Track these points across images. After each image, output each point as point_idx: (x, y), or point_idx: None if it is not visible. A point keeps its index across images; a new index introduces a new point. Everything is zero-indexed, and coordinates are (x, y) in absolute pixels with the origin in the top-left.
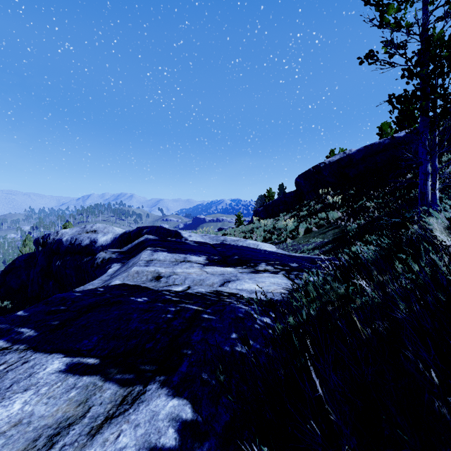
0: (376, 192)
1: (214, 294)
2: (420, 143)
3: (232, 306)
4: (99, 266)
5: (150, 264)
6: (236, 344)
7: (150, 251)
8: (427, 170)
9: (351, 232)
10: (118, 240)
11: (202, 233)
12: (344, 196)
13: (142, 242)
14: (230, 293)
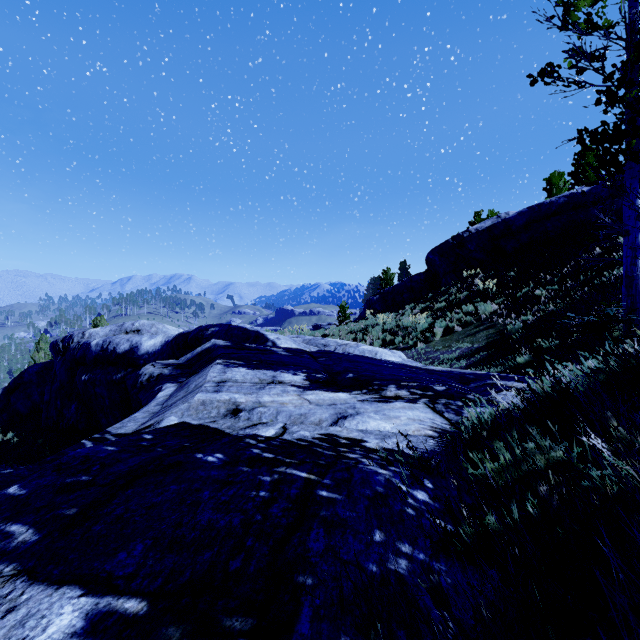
0: (549, 274)
1: (327, 442)
2: (625, 202)
3: (362, 470)
4: (145, 386)
5: (222, 388)
6: (386, 557)
7: (221, 367)
8: (636, 242)
9: (516, 334)
10: (172, 345)
11: (292, 333)
12: (501, 281)
13: (208, 351)
14: (351, 440)
